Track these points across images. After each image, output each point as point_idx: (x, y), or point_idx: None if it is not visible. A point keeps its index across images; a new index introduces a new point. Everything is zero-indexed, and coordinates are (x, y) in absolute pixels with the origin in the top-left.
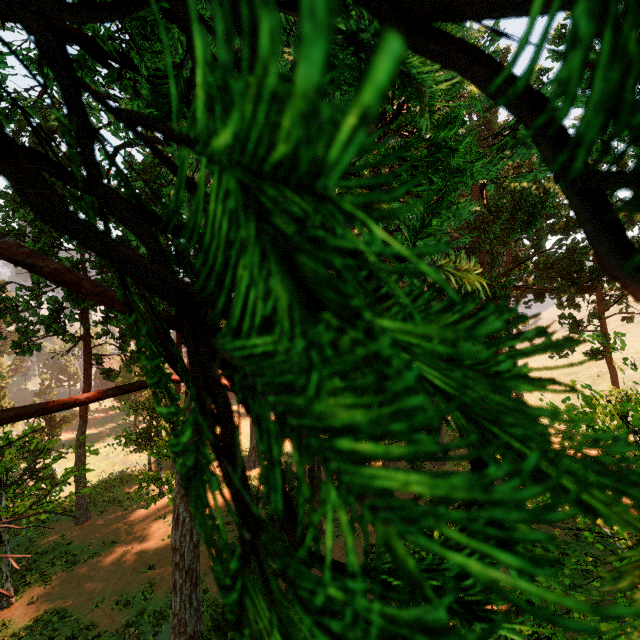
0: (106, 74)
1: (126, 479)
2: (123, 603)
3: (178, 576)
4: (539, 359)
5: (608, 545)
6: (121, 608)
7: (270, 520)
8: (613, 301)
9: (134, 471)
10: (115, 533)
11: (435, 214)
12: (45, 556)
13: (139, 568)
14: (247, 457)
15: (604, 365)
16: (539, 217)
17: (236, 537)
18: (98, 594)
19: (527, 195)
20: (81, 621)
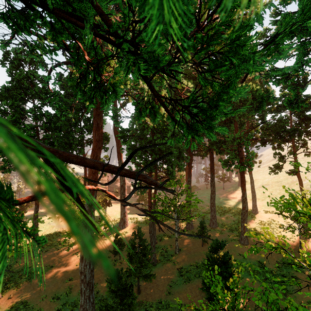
0: (33, 13)
1: (59, 234)
2: (56, 298)
3: (83, 286)
4: (262, 174)
5: (303, 271)
6: (55, 301)
7: (130, 256)
8: (300, 146)
9: (63, 230)
10: (53, 262)
11: (225, 93)
12: (17, 274)
13: (64, 280)
14: (119, 223)
15: (294, 177)
16: (265, 104)
17: (113, 264)
18: (43, 293)
19: (259, 92)
20: (34, 307)
